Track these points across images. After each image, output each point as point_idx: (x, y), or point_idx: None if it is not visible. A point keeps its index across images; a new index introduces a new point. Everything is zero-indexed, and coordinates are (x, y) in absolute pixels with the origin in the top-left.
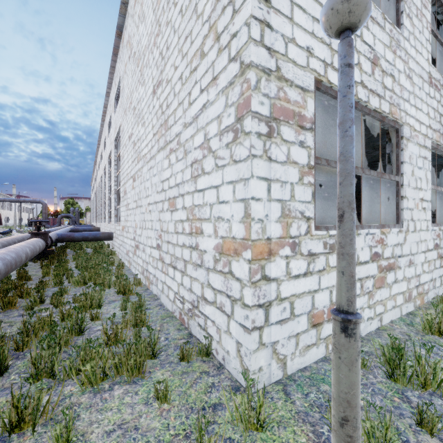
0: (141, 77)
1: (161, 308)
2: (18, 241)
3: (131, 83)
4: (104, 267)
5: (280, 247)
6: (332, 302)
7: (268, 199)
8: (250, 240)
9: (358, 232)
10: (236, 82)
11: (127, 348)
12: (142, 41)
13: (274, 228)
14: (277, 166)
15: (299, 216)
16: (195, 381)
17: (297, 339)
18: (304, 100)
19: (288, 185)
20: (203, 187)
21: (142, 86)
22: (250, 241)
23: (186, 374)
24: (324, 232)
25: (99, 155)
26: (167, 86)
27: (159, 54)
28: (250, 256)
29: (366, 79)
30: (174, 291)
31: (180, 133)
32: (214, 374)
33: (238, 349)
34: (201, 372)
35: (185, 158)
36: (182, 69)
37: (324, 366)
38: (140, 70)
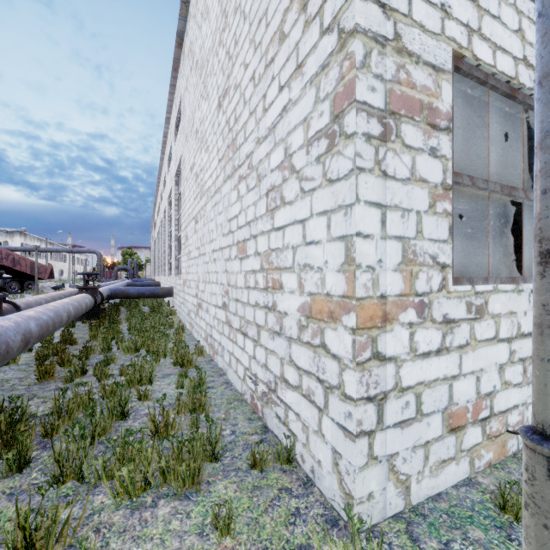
0: (204, 90)
1: (228, 387)
2: (65, 297)
3: (193, 100)
4: (159, 331)
5: (401, 309)
6: (480, 395)
7: (382, 236)
8: (354, 298)
9: (519, 288)
10: (332, 63)
11: (177, 447)
12: (206, 43)
13: (391, 280)
14: (396, 185)
15: (429, 262)
16: (271, 503)
17: (426, 450)
18: (436, 84)
19: (412, 215)
20: (282, 224)
21: (205, 102)
22: (355, 300)
23: (259, 489)
24: (468, 288)
25: (159, 195)
26: (235, 93)
27: (225, 54)
28: (355, 323)
29: (531, 55)
30: (244, 366)
31: (252, 152)
32: (298, 494)
33: (335, 462)
34: (280, 488)
35: (258, 185)
36: (254, 65)
37: (469, 494)
38: (203, 81)
